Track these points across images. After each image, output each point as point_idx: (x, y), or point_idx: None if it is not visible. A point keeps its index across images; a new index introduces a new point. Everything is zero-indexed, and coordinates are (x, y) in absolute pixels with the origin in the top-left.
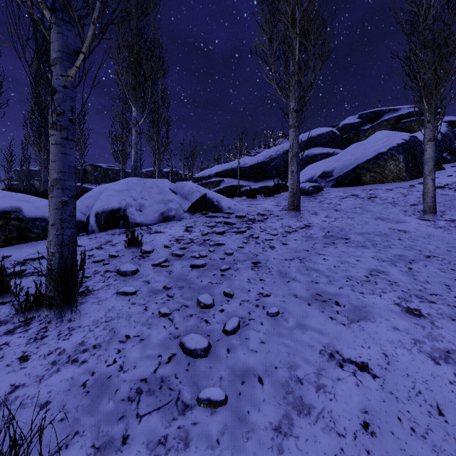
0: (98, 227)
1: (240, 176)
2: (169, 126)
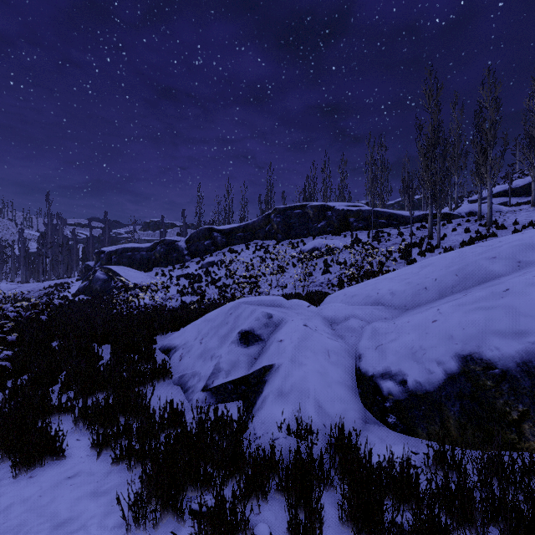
0: (467, 217)
1: (512, 194)
2: None
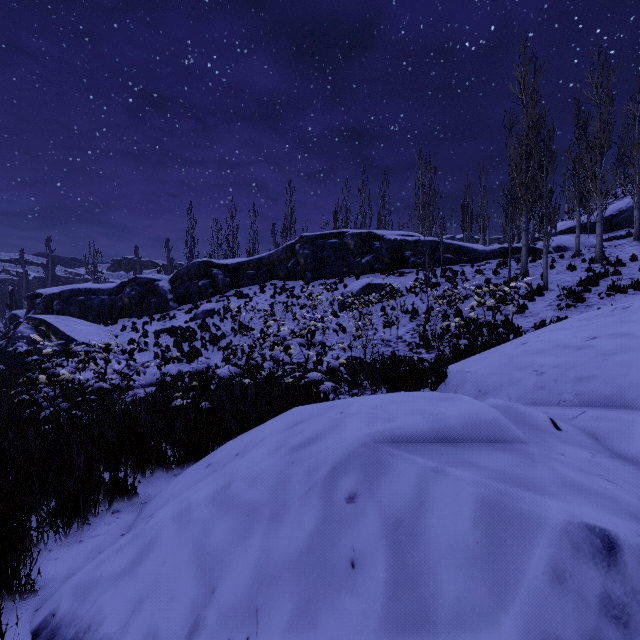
0: (555, 252)
1: (585, 231)
2: None
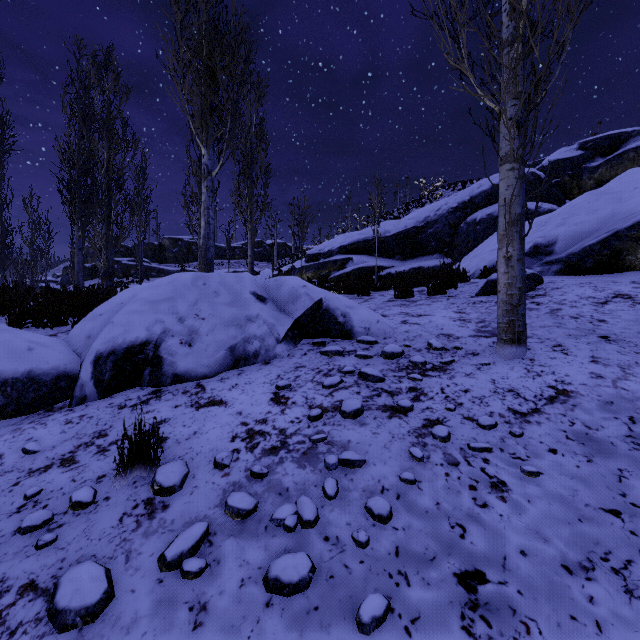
0: (96, 388)
1: (378, 251)
2: (267, 178)
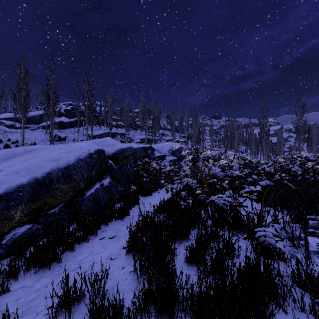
0: None
1: (18, 121)
2: None
